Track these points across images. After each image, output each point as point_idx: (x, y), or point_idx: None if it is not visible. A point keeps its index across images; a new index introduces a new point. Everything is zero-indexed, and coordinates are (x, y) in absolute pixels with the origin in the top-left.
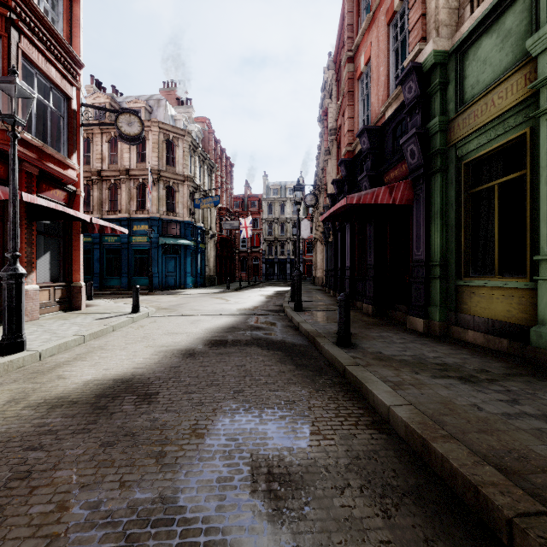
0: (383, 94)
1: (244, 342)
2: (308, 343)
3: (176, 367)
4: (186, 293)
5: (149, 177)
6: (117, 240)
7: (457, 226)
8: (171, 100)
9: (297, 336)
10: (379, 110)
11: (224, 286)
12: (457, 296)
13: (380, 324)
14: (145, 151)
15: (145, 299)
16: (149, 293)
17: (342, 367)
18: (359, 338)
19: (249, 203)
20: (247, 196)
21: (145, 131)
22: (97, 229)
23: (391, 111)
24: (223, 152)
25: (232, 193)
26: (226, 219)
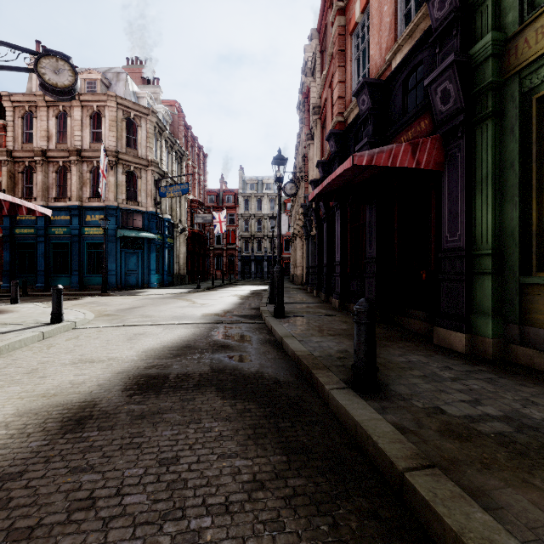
0: (388, 39)
1: (196, 379)
2: (299, 376)
3: (11, 476)
4: (148, 293)
5: (103, 157)
6: (66, 232)
7: (521, 195)
8: (136, 79)
9: (282, 361)
10: (382, 62)
11: (195, 285)
12: (522, 300)
13: (394, 337)
14: (101, 130)
15: (92, 302)
16: (103, 294)
17: (392, 468)
18: (381, 370)
19: (225, 198)
20: (222, 190)
21: (101, 106)
22: (6, 209)
23: (400, 57)
24: (195, 140)
25: (206, 186)
26: (198, 212)
